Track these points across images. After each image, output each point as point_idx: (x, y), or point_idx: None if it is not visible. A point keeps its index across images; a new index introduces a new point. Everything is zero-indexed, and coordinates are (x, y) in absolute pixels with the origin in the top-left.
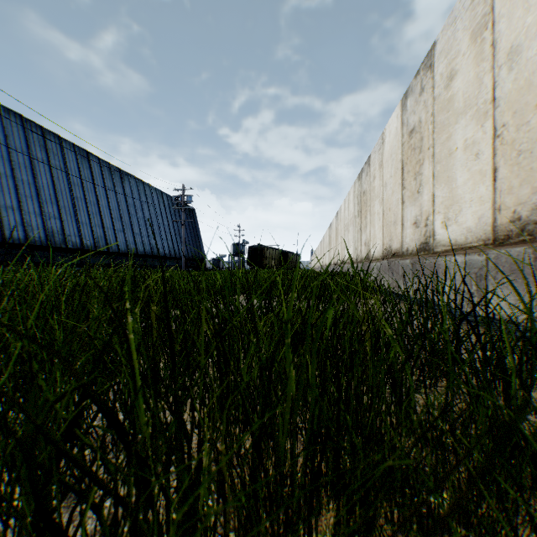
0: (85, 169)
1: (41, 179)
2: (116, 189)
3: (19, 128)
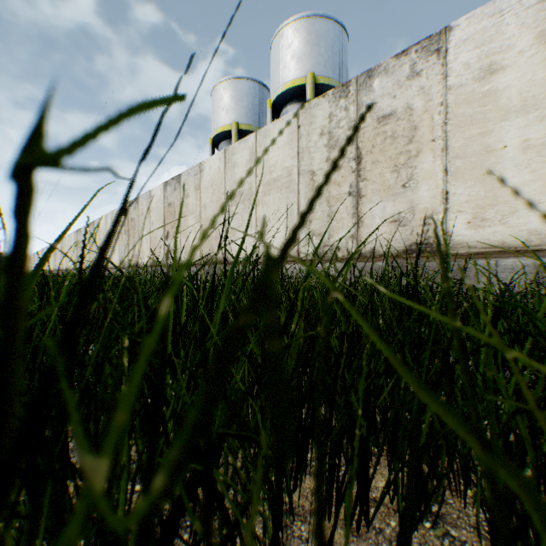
0: None
1: None
2: None
3: None
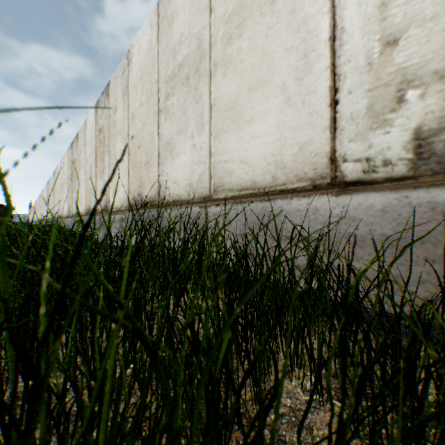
0: None
1: None
2: None
3: None
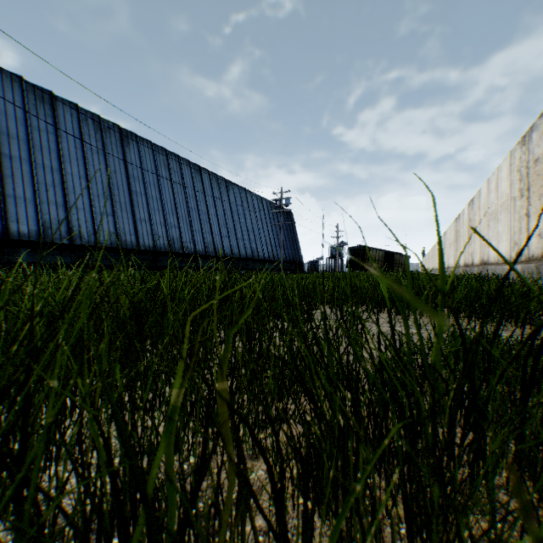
0: (197, 182)
1: (164, 195)
2: (222, 198)
3: (149, 153)
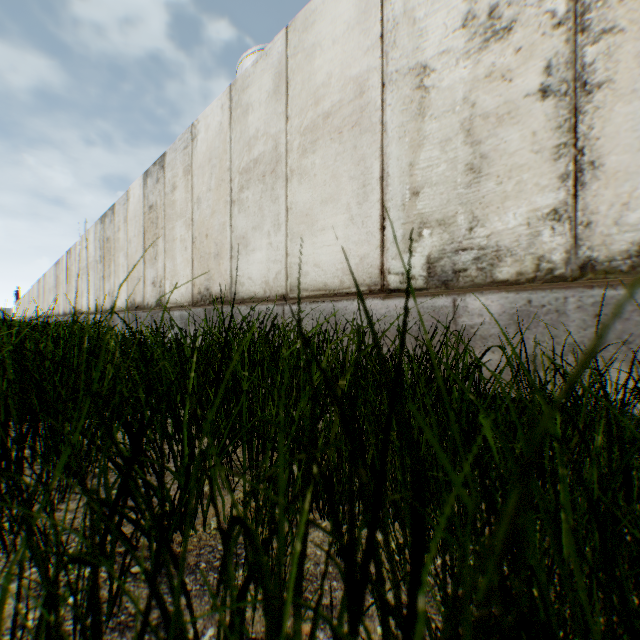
0: None
1: None
2: None
3: None
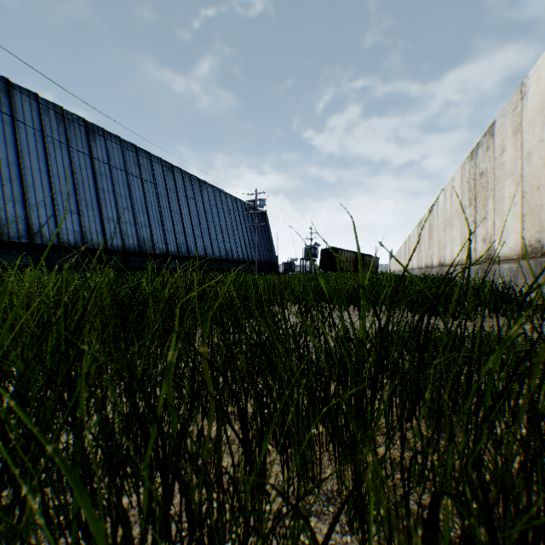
0: (169, 180)
1: (134, 193)
2: (195, 197)
3: (118, 149)
